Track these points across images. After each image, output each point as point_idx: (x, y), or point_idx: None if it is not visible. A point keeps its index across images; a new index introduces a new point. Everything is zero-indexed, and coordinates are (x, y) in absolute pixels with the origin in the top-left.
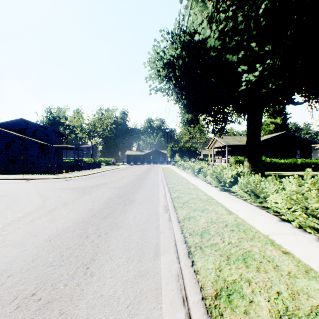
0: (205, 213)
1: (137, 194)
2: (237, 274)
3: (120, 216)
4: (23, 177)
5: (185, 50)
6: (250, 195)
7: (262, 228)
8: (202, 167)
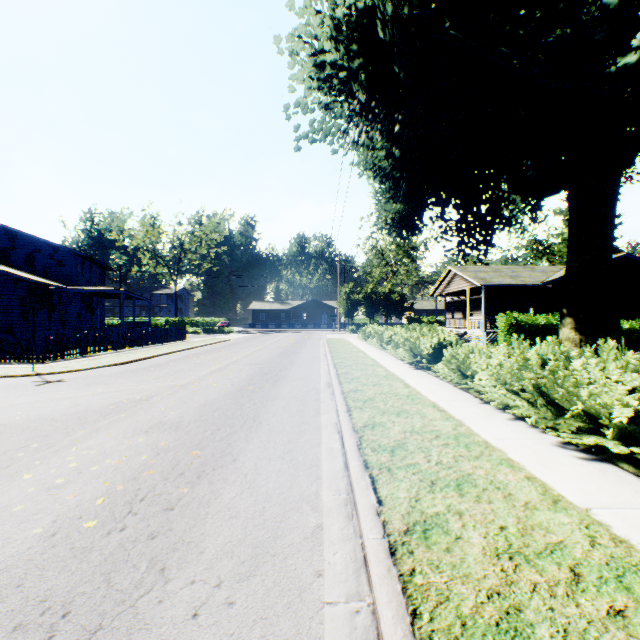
0: None
1: (225, 473)
2: None
3: None
4: None
5: None
6: None
7: None
8: (441, 343)
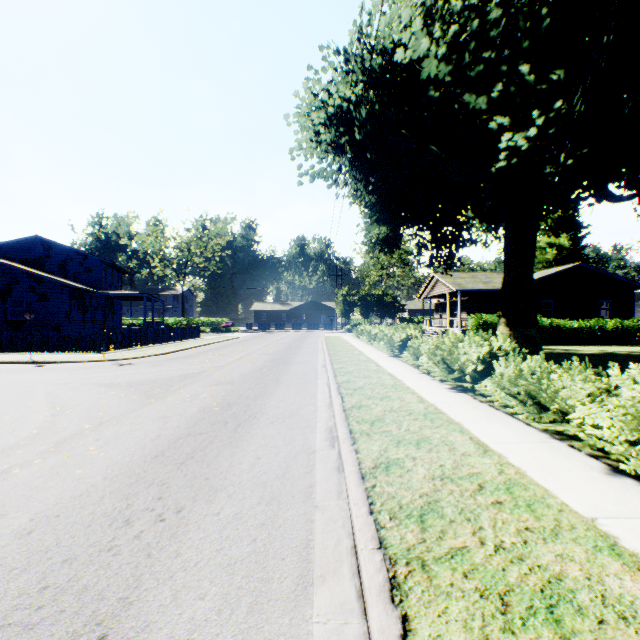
0: (425, 449)
1: (269, 398)
2: None
3: (221, 456)
4: (31, 358)
5: (373, 87)
6: (525, 402)
7: (574, 496)
8: (409, 337)
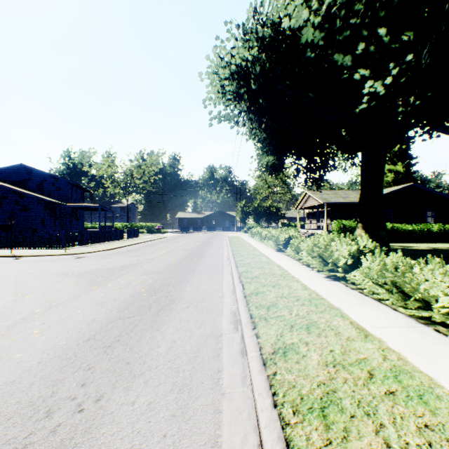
0: (315, 334)
1: (186, 285)
2: None
3: (143, 340)
4: (11, 252)
5: (265, 51)
6: (389, 290)
7: None
8: (290, 237)
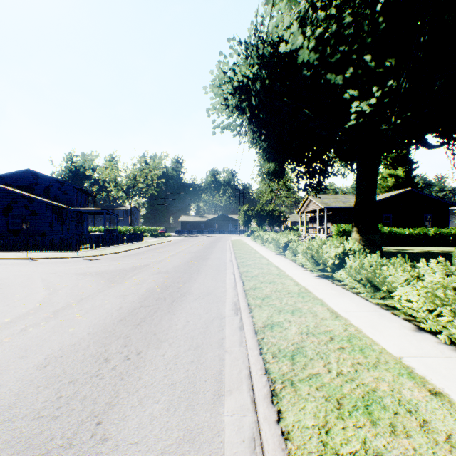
0: (297, 316)
1: (193, 282)
2: (358, 441)
3: (163, 320)
4: (27, 255)
5: (265, 67)
6: (365, 285)
7: (390, 344)
8: (290, 241)
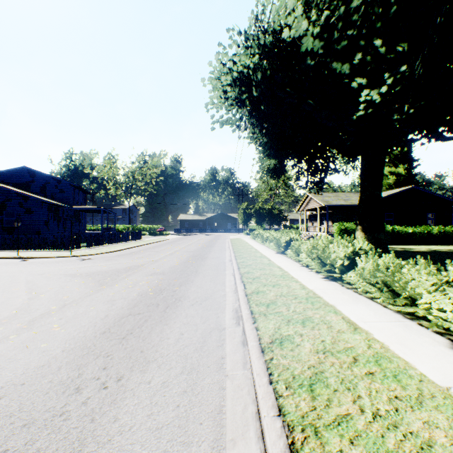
0: (309, 327)
1: (190, 285)
2: None
3: (154, 332)
4: (18, 254)
5: (266, 58)
6: (381, 289)
7: (429, 368)
8: (291, 240)
